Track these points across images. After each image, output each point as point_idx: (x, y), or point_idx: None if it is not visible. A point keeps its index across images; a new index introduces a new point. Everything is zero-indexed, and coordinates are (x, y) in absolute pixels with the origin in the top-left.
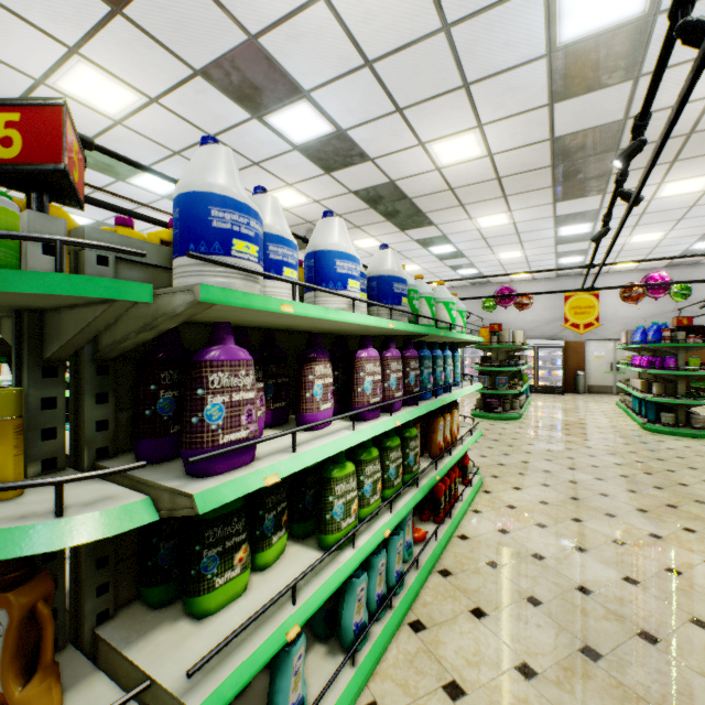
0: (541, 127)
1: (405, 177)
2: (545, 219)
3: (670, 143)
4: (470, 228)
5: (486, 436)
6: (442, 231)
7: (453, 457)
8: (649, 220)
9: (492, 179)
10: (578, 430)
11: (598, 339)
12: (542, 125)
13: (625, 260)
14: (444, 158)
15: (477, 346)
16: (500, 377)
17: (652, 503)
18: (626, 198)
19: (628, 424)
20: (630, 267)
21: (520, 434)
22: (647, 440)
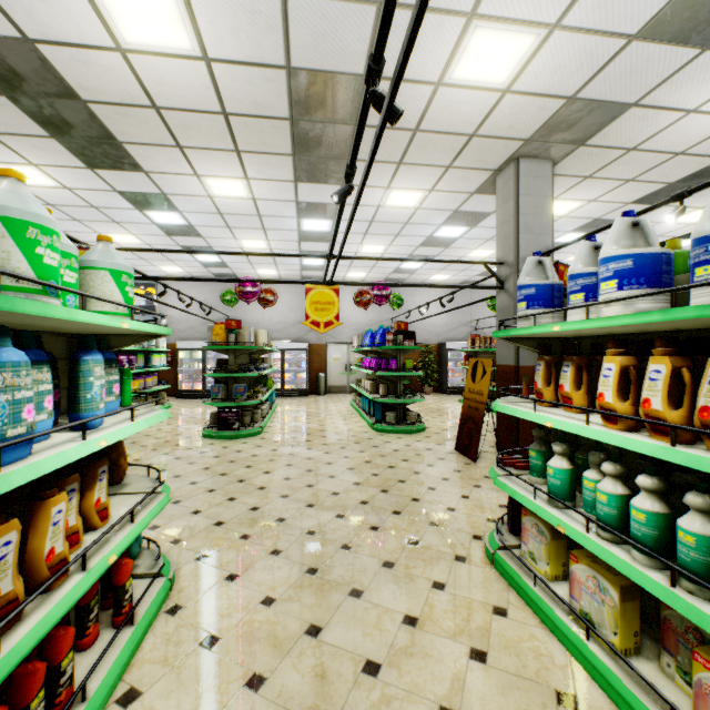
0: (274, 35)
1: (58, 43)
2: (288, 203)
3: (400, 137)
4: (200, 192)
5: (212, 470)
6: (159, 187)
7: (3, 660)
8: (376, 230)
9: (217, 111)
10: (320, 439)
11: (336, 343)
12: (275, 31)
13: (356, 270)
14: (127, 26)
15: (210, 346)
16: (238, 385)
17: (397, 545)
18: (381, 105)
19: (361, 425)
20: (360, 278)
21: (258, 457)
22: (378, 442)
